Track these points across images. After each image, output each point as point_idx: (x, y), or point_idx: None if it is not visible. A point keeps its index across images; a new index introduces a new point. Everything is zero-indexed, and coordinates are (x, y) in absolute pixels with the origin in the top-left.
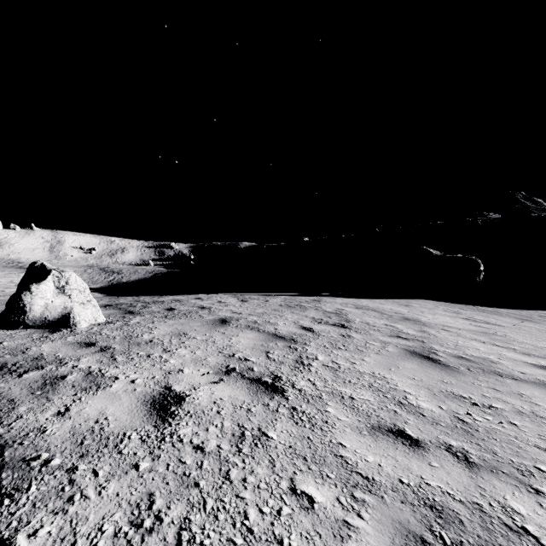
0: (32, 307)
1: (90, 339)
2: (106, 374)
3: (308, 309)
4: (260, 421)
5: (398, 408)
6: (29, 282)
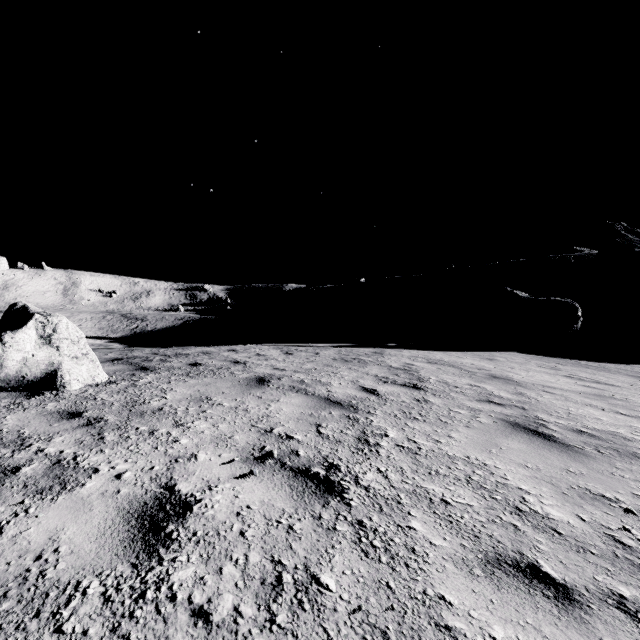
0: (5, 363)
1: (78, 407)
2: (82, 463)
3: (369, 364)
4: (308, 549)
5: (518, 519)
6: (3, 330)
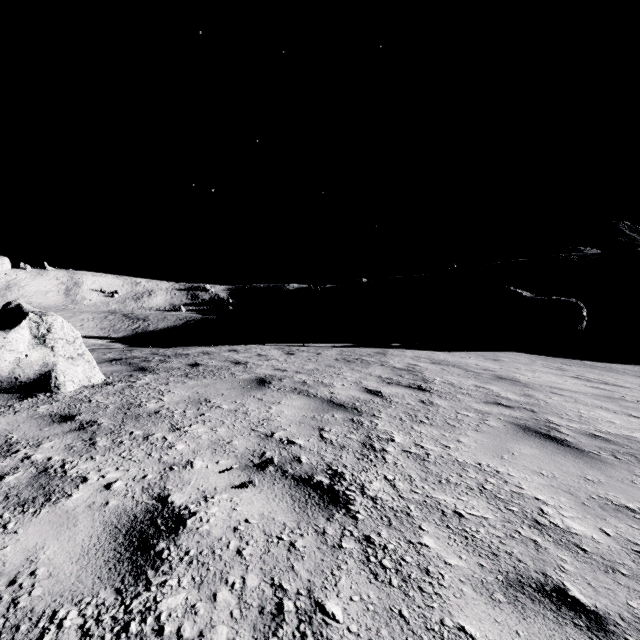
0: None
1: (71, 410)
2: (70, 471)
3: (372, 364)
4: (311, 571)
5: (538, 534)
6: None
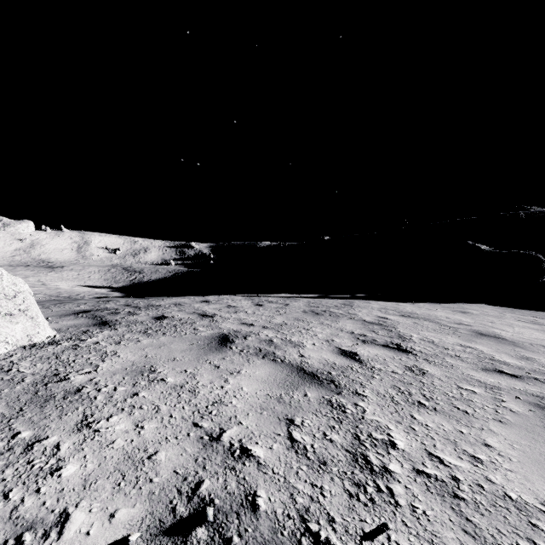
0: None
1: None
2: None
3: (341, 317)
4: None
5: None
6: None
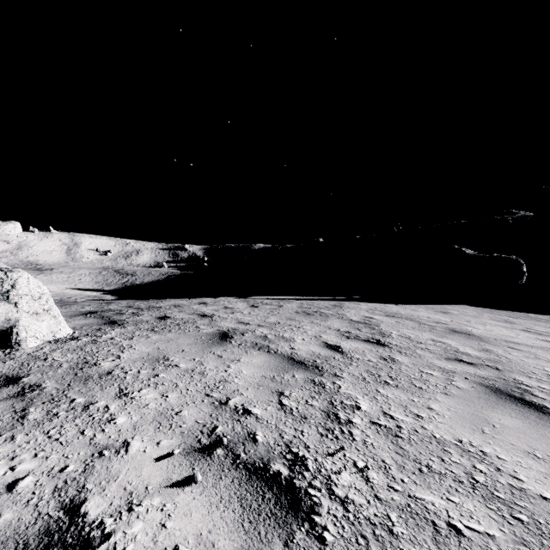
0: None
1: (21, 370)
2: None
3: (330, 317)
4: None
5: None
6: None
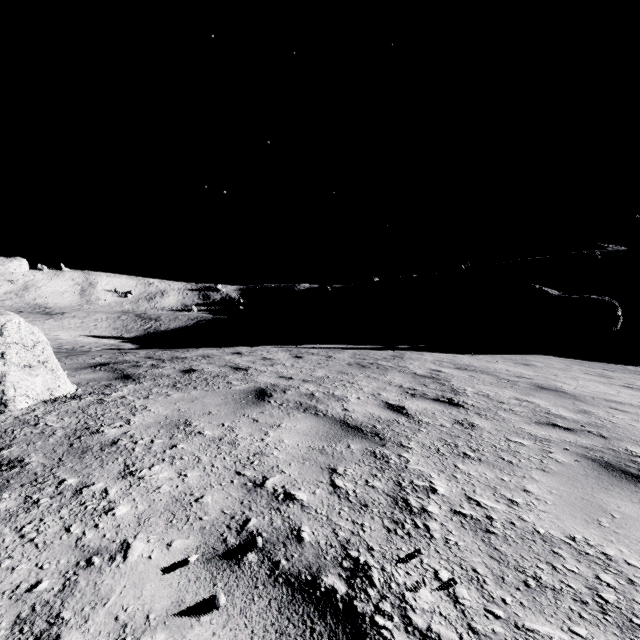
0: None
1: (2, 439)
2: None
3: (389, 370)
4: None
5: None
6: None
